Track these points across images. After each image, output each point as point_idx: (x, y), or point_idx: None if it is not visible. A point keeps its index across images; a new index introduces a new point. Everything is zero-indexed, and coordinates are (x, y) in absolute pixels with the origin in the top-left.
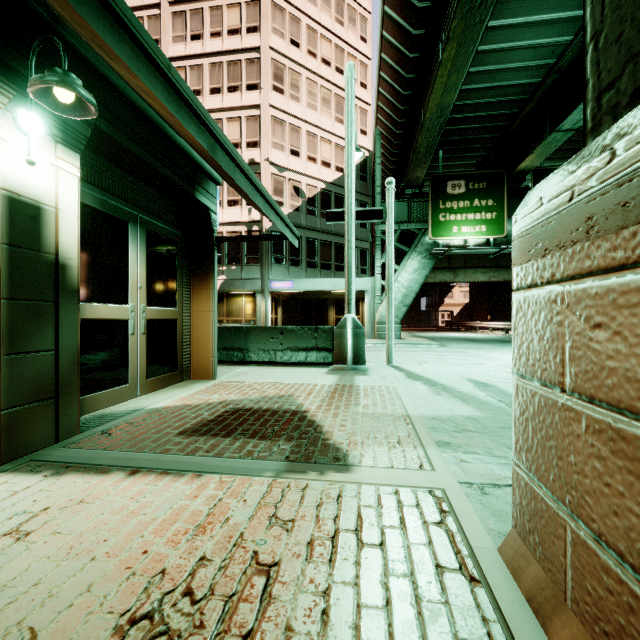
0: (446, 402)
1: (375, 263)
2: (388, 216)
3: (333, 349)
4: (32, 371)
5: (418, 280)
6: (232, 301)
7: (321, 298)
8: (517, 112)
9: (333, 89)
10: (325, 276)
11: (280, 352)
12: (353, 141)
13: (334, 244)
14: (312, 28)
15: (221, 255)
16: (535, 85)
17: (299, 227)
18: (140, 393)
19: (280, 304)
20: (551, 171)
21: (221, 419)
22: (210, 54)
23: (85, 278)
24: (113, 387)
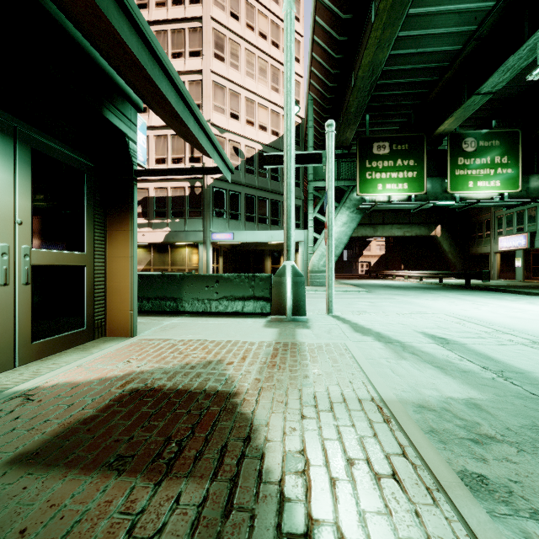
0: (419, 371)
1: (308, 217)
2: (328, 160)
3: (271, 298)
4: None
5: (347, 232)
6: (176, 251)
7: (258, 249)
8: (437, 79)
9: (269, 61)
10: (262, 229)
11: (215, 301)
12: (292, 78)
13: (270, 200)
14: (250, 4)
15: (166, 209)
16: (455, 52)
17: (238, 184)
18: (20, 362)
19: (221, 254)
20: (465, 135)
21: (105, 416)
22: (155, 22)
23: None
24: None
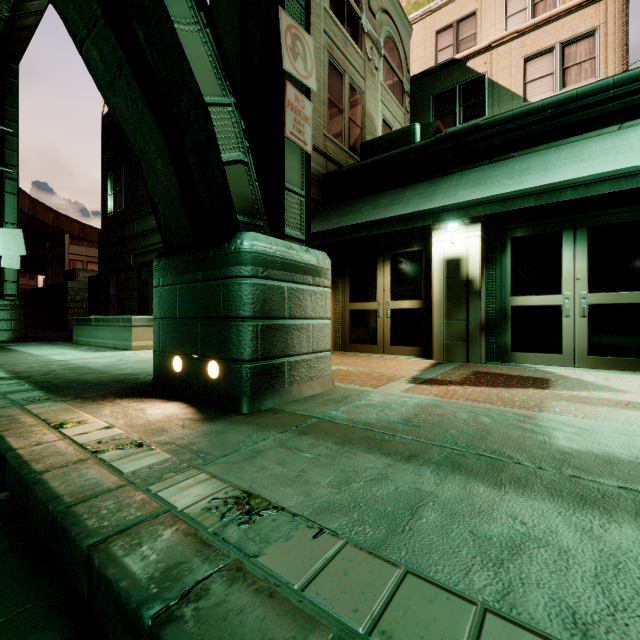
0: None
1: None
2: None
3: None
4: (456, 328)
5: None
6: None
7: None
8: None
9: None
10: None
11: None
12: None
13: None
14: None
15: None
16: None
17: None
18: (578, 365)
19: None
20: None
21: (510, 375)
22: None
23: (517, 281)
24: (543, 352)
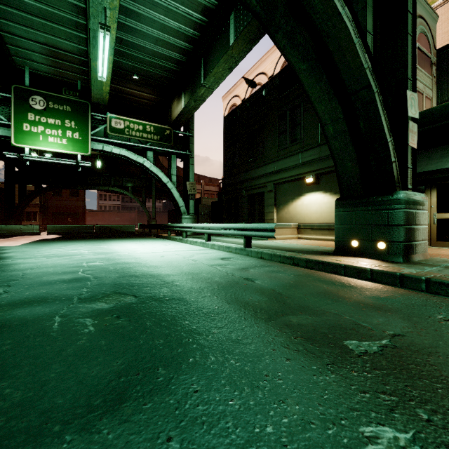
0: None
1: None
2: None
3: None
4: None
5: None
6: None
7: None
8: None
9: None
10: None
11: None
12: None
13: None
14: None
15: None
16: None
17: None
18: None
19: None
20: None
21: None
22: None
23: None
24: None
